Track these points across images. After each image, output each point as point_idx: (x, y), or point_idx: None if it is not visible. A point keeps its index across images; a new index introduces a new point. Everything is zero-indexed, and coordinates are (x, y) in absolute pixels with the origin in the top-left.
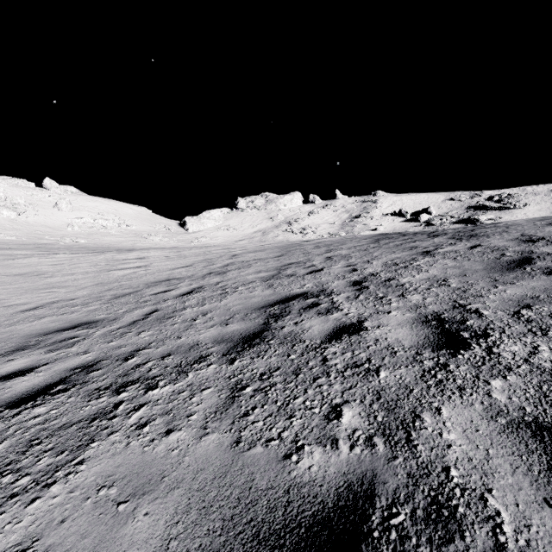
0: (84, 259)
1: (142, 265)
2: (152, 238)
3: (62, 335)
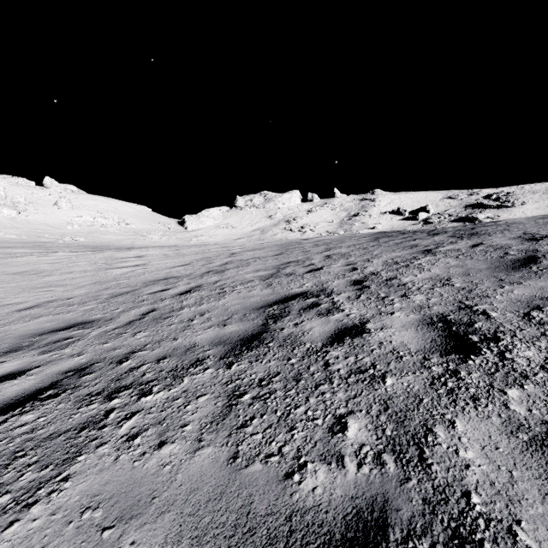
0: (82, 257)
1: (141, 263)
2: (151, 236)
3: (57, 336)
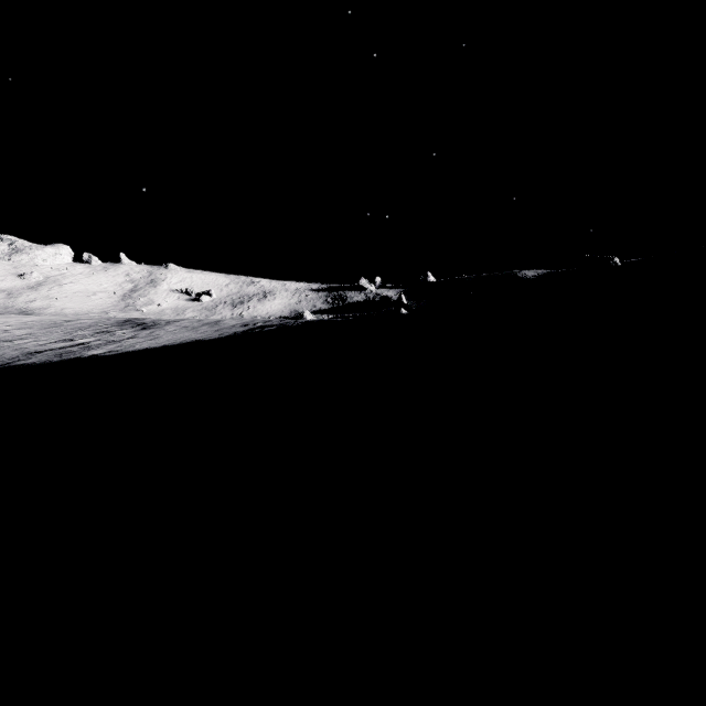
0: None
1: None
2: None
3: None
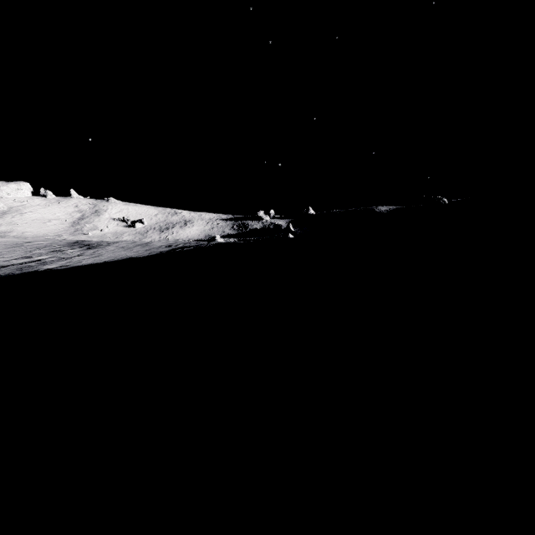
0: None
1: None
2: None
3: None
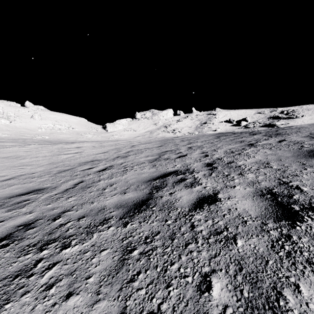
0: (45, 148)
1: (78, 151)
2: (87, 135)
3: (20, 199)
